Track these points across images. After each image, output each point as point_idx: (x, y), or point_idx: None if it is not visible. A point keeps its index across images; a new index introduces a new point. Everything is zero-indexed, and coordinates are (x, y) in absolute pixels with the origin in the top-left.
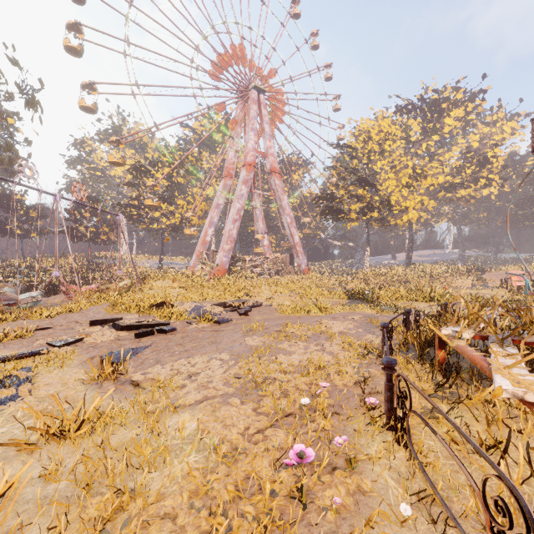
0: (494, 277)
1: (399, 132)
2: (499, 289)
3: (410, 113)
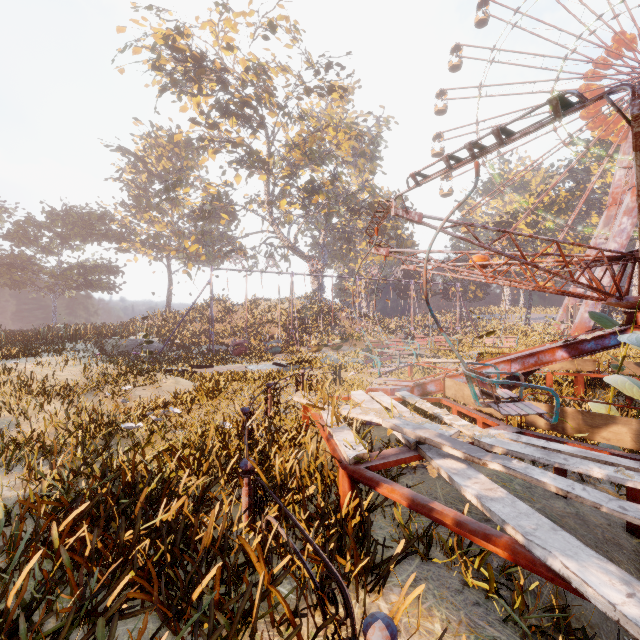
0: None
1: None
2: None
3: None
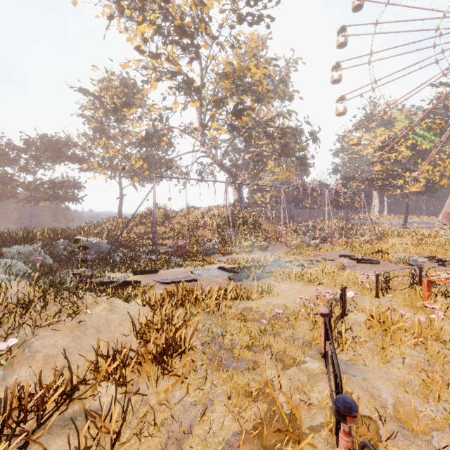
0: None
1: None
2: None
3: None
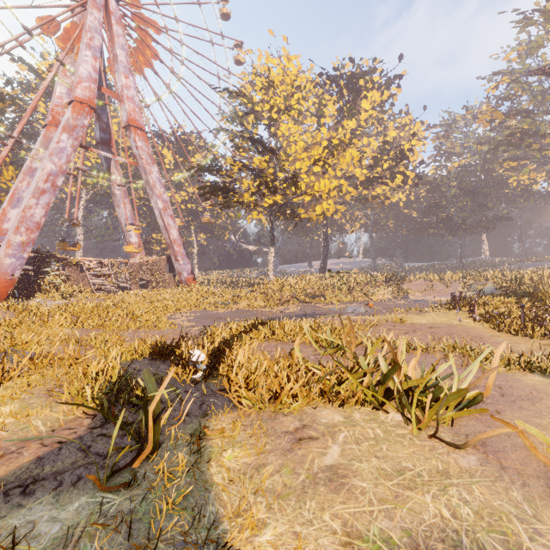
0: (414, 287)
1: (311, 86)
2: (455, 313)
3: (325, 85)
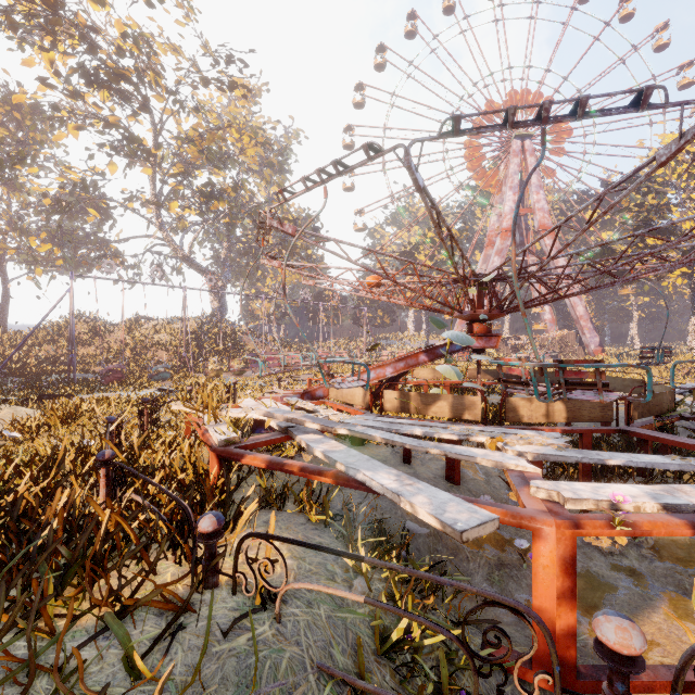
0: None
1: None
2: None
3: None
